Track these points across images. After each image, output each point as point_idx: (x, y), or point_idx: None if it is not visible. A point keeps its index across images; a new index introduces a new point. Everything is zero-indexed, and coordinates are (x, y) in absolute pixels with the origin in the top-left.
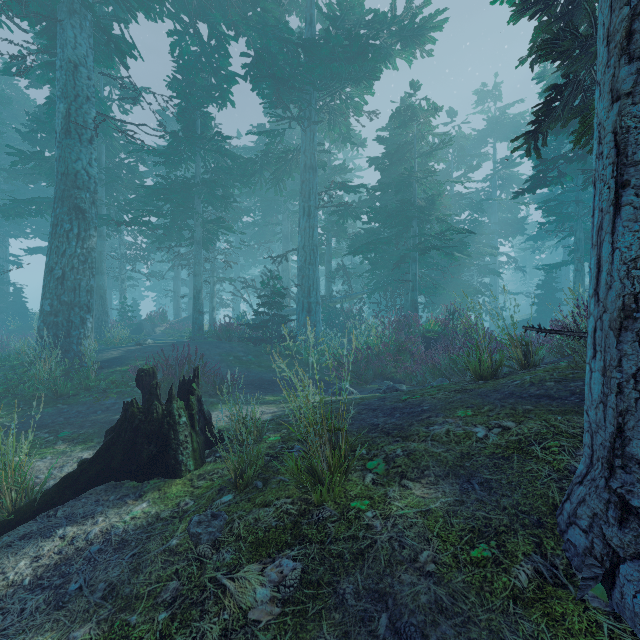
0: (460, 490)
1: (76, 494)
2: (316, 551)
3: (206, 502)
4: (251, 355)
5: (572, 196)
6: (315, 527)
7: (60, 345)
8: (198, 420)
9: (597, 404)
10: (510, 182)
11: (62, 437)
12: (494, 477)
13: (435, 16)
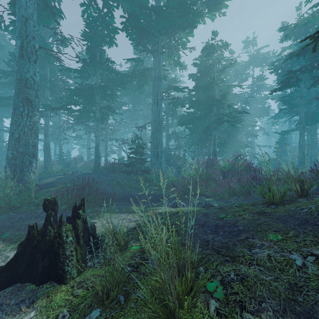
0: None
1: None
2: None
3: (78, 317)
4: (125, 180)
5: (296, 94)
6: None
7: (17, 176)
8: (83, 236)
9: None
10: (261, 88)
11: (3, 238)
12: None
13: None
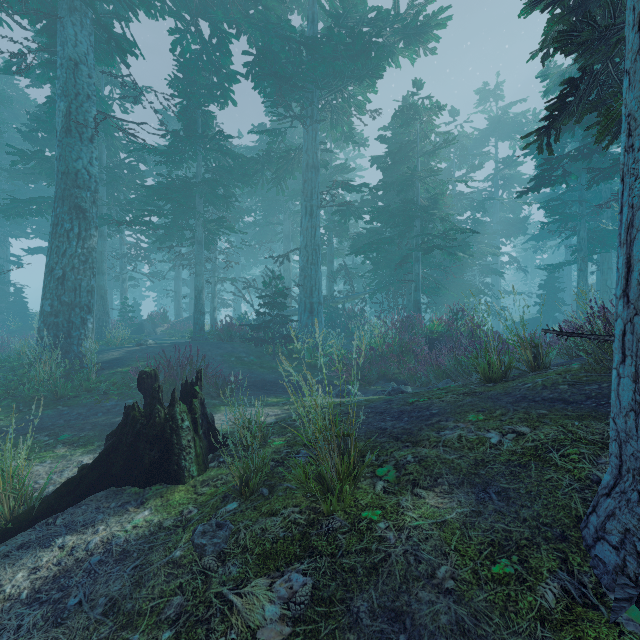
0: (476, 500)
1: (76, 501)
2: (327, 565)
3: (210, 510)
4: (253, 356)
5: (575, 196)
6: (325, 538)
7: (60, 346)
8: (201, 424)
9: (627, 412)
10: (512, 182)
11: (62, 440)
12: (512, 486)
13: (439, 13)
